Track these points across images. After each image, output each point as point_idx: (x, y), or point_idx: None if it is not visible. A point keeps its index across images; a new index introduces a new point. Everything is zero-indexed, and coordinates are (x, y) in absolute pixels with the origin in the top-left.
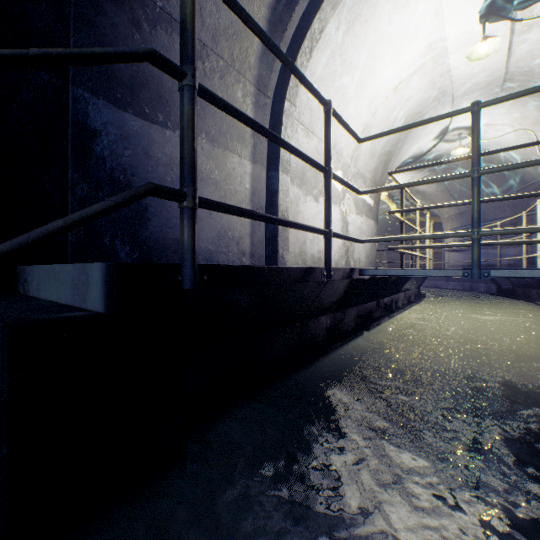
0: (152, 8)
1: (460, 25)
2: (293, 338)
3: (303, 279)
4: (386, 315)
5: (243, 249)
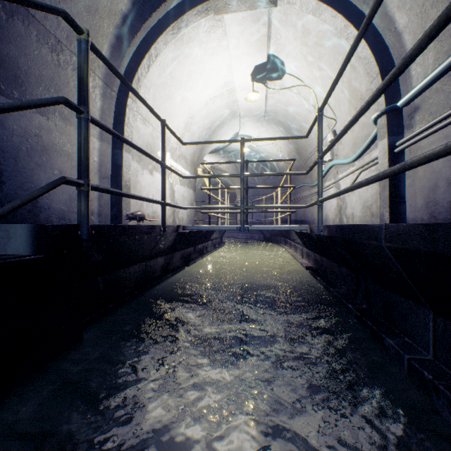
0: None
1: (242, 78)
2: (140, 273)
3: (149, 233)
4: (200, 256)
5: (92, 209)
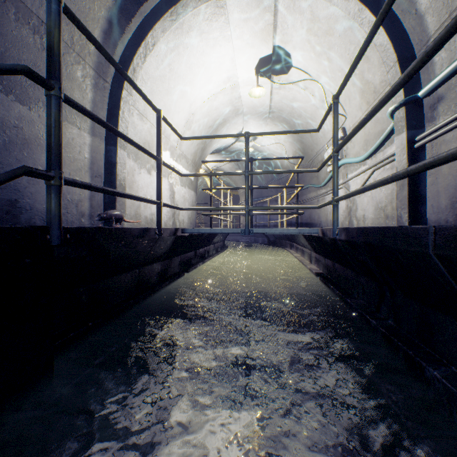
0: None
1: (245, 72)
2: (133, 281)
3: (141, 236)
4: (201, 261)
5: (82, 211)
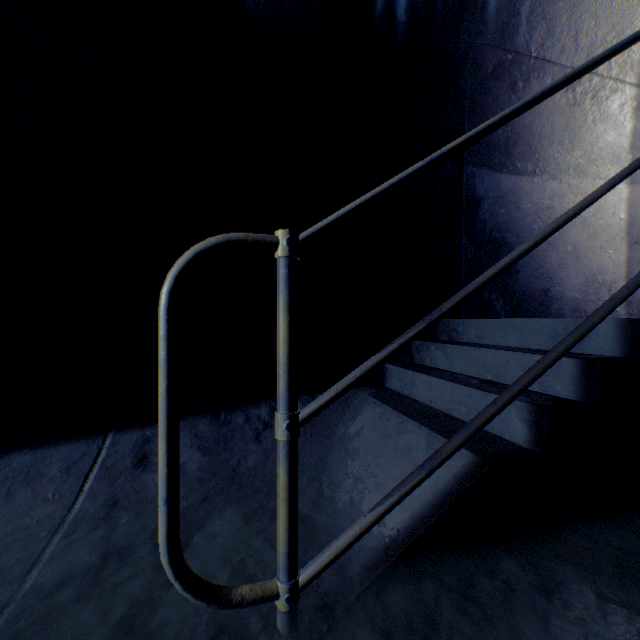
0: (526, 63)
1: None
2: None
3: None
4: None
5: None
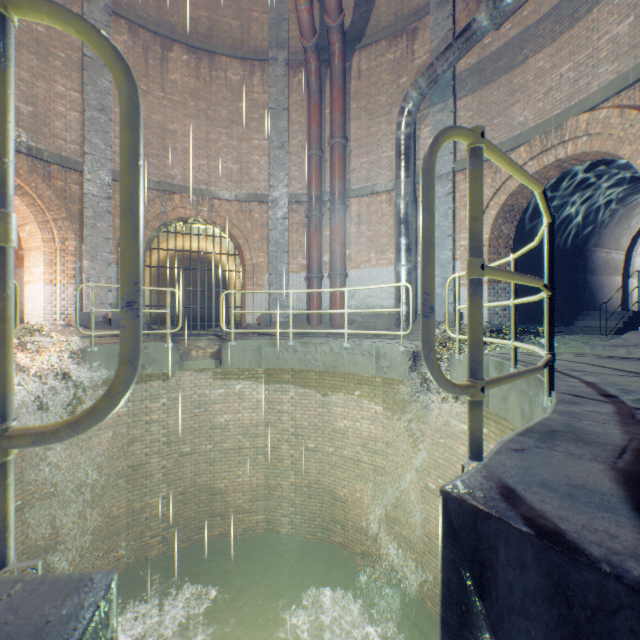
0: (597, 250)
1: None
2: None
3: None
4: None
5: (613, 306)
